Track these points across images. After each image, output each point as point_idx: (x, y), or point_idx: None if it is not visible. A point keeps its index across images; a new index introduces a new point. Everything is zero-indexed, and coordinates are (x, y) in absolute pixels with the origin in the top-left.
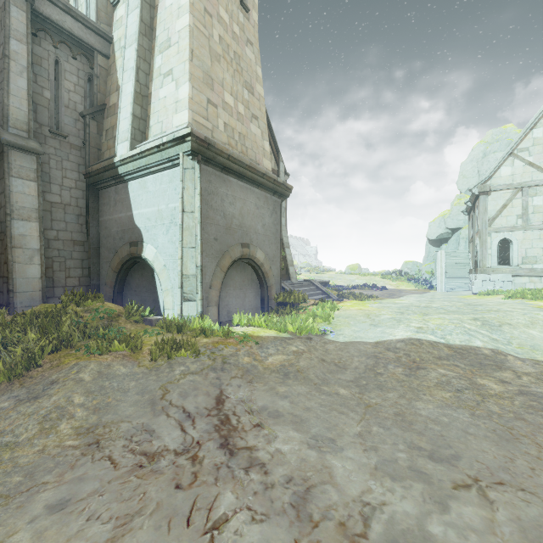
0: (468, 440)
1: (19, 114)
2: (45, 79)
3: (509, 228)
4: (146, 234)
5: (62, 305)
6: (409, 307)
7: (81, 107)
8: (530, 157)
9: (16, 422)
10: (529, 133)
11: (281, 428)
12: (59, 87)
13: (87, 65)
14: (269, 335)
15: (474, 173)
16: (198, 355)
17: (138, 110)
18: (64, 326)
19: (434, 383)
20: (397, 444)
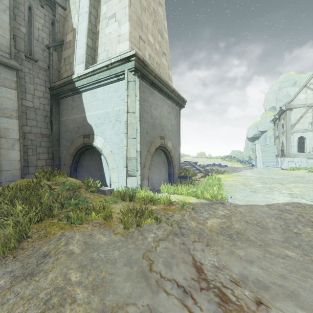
0: None
1: (3, 41)
2: (21, 18)
3: (304, 130)
4: (96, 129)
5: (37, 180)
6: (263, 178)
7: (47, 41)
8: None
9: (15, 309)
10: None
11: (285, 306)
12: (32, 26)
13: (51, 13)
14: (196, 202)
15: (273, 99)
16: (158, 221)
17: (90, 42)
18: (44, 198)
19: None
20: None
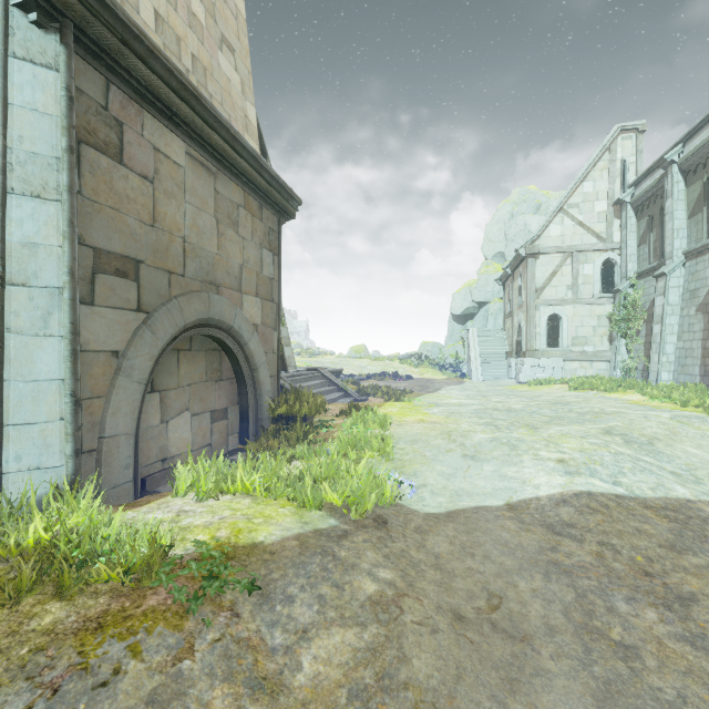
0: None
1: None
2: None
3: (559, 301)
4: None
5: None
6: (488, 412)
7: None
8: (581, 215)
9: None
10: (580, 186)
11: None
12: None
13: None
14: (282, 535)
15: (501, 237)
16: None
17: None
18: None
19: None
20: None
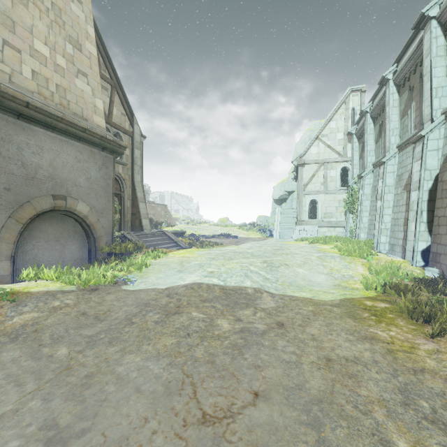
0: (127, 402)
1: None
2: None
3: (316, 192)
4: None
5: None
6: (227, 253)
7: None
8: (329, 141)
9: None
10: (328, 124)
11: None
12: None
13: None
14: (43, 290)
15: None
16: None
17: None
18: None
19: (174, 328)
20: (31, 424)
